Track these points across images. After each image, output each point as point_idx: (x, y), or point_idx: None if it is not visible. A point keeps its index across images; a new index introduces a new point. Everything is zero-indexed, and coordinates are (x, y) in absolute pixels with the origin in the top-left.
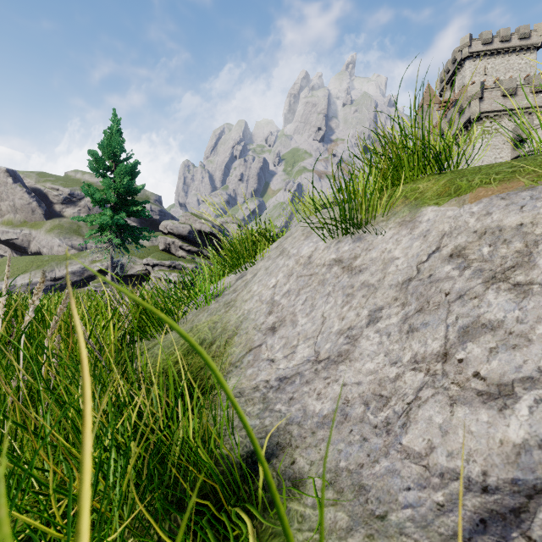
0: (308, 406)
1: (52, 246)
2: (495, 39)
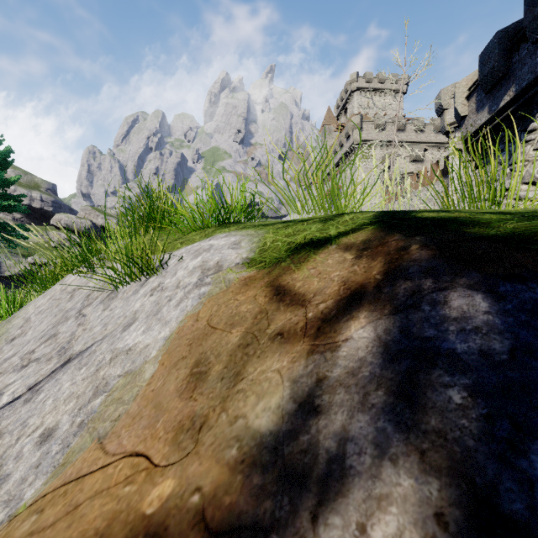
0: None
1: None
2: (375, 80)
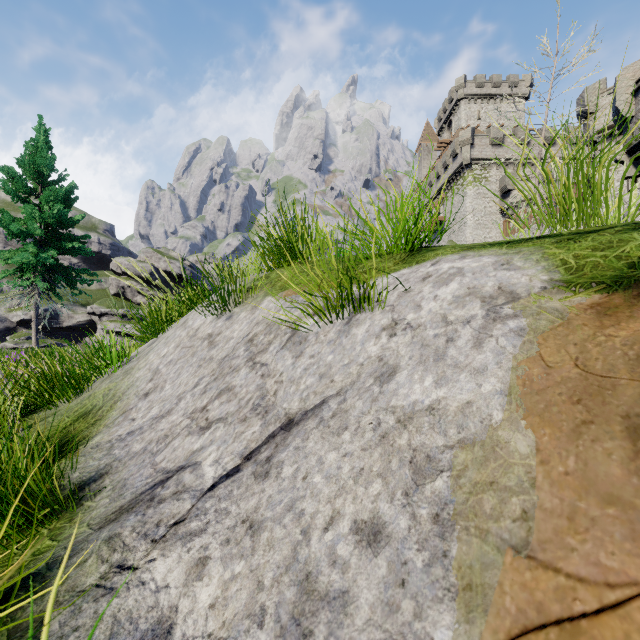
0: (133, 448)
1: None
2: (488, 84)
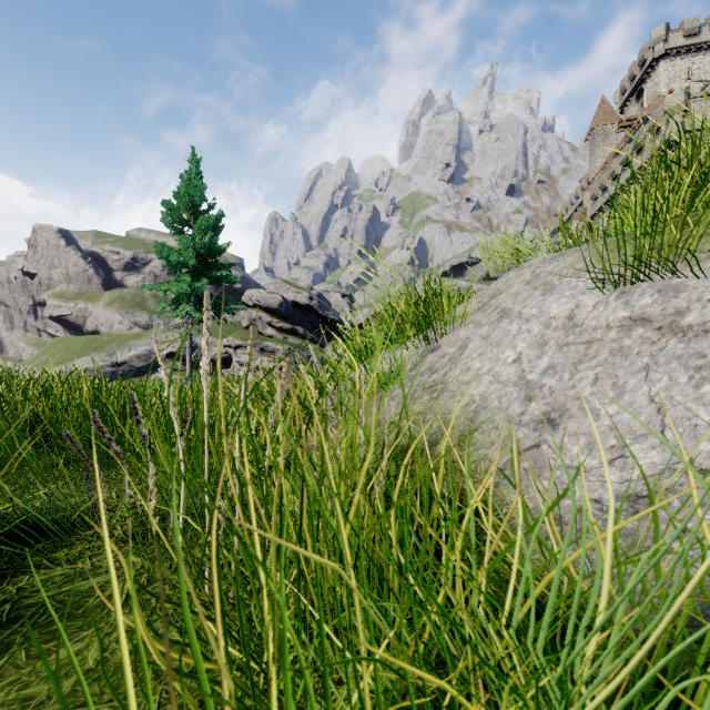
0: None
1: (112, 323)
2: (704, 28)
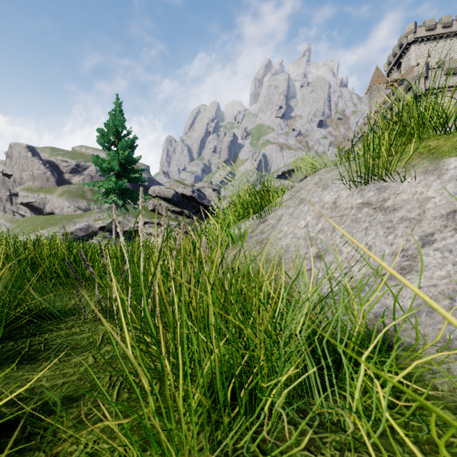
0: (388, 304)
1: (63, 207)
2: (438, 25)
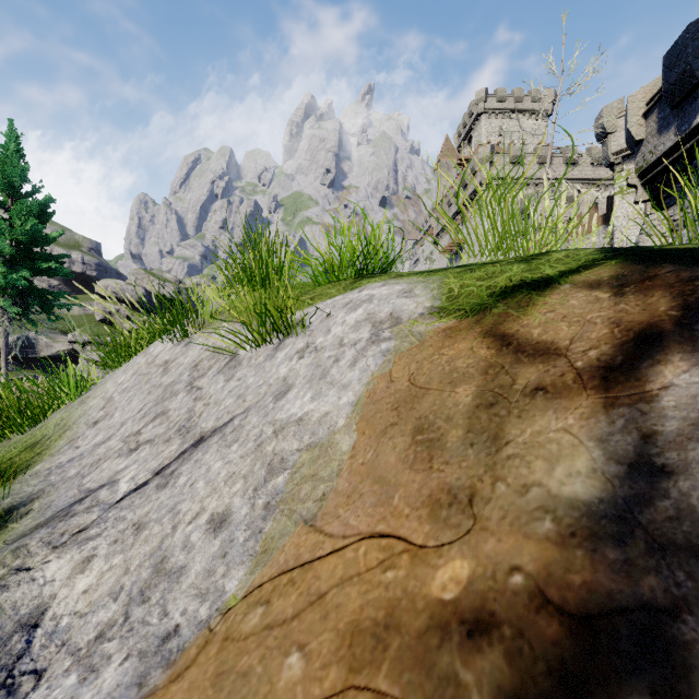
0: (69, 473)
1: None
2: (510, 98)
